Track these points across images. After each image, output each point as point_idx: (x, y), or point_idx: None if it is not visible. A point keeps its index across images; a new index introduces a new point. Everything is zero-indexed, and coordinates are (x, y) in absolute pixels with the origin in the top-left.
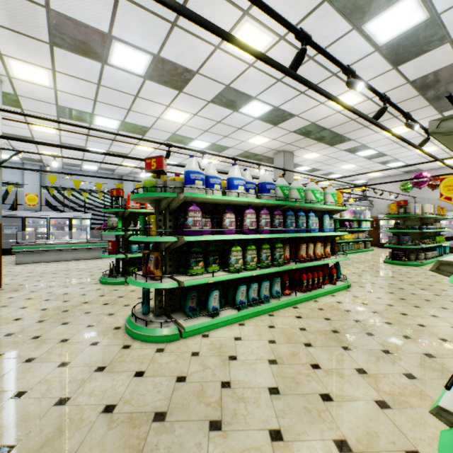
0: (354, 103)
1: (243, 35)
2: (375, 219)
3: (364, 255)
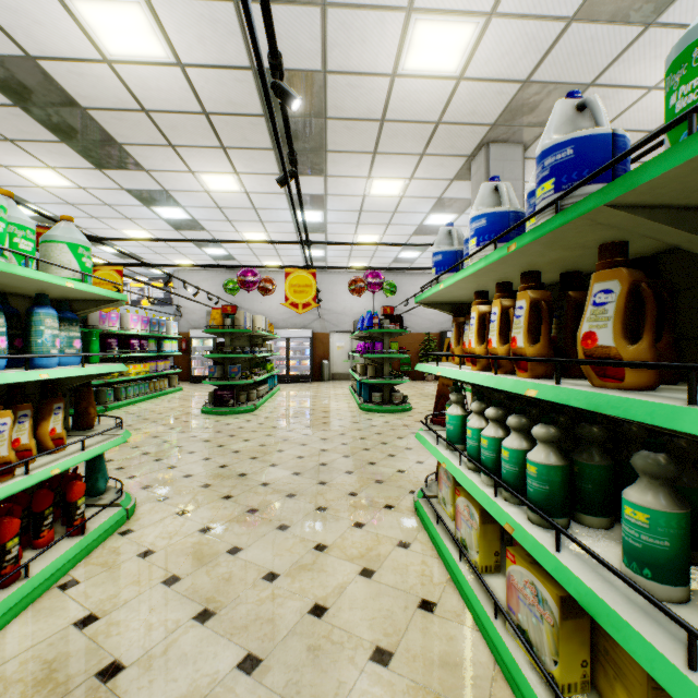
0: (148, 57)
1: None
2: (186, 336)
3: (169, 400)
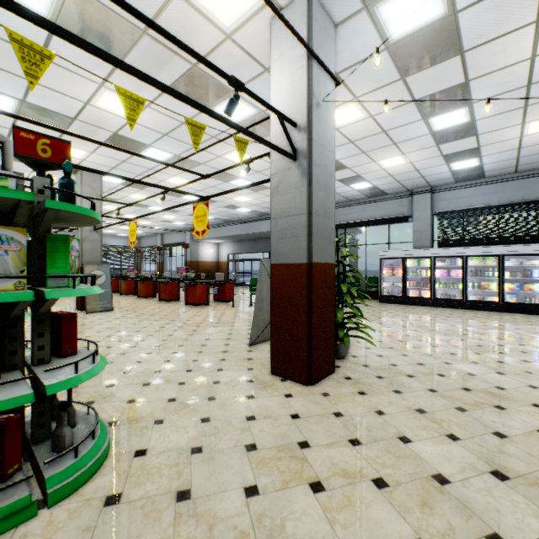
0: None
1: None
2: None
3: None
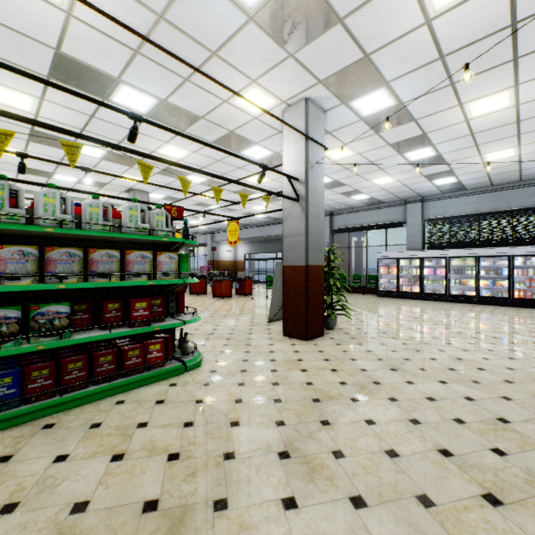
0: None
1: (24, 104)
2: None
3: None
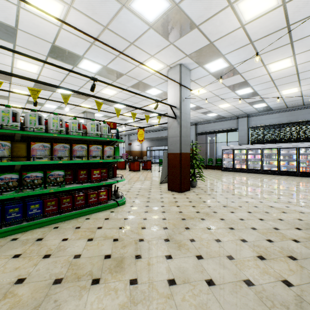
0: None
1: (33, 69)
2: None
3: None
